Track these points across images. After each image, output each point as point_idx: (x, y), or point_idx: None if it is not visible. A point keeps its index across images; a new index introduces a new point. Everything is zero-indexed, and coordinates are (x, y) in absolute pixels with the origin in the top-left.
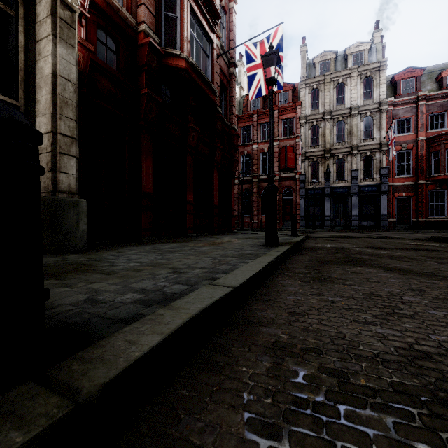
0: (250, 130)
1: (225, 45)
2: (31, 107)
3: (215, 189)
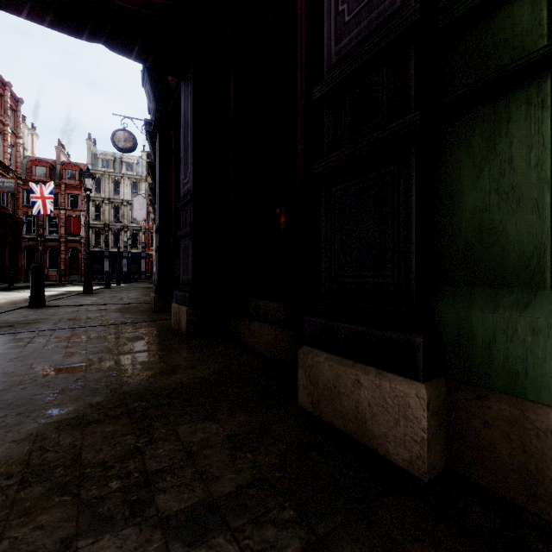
0: None
1: (14, 166)
2: None
3: (8, 258)
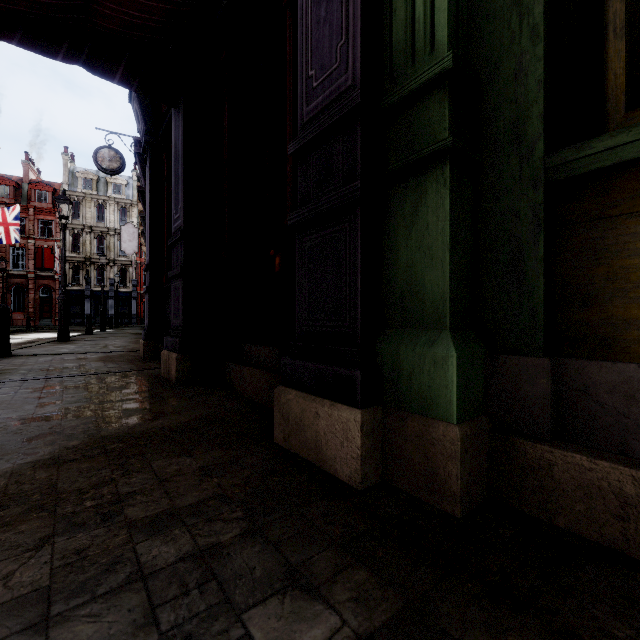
0: None
1: None
2: None
3: None
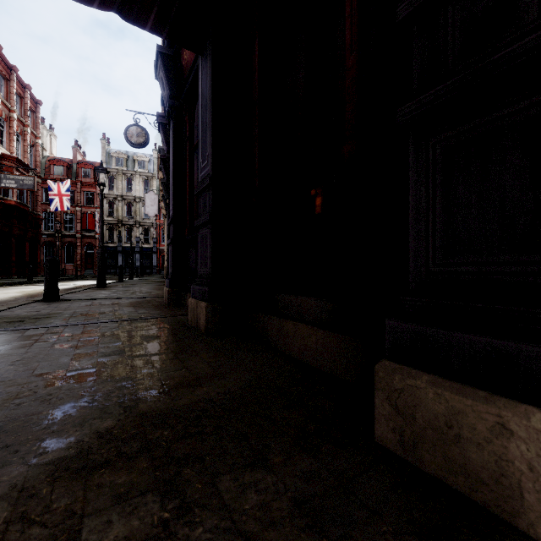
0: None
1: (33, 165)
2: None
3: (27, 253)
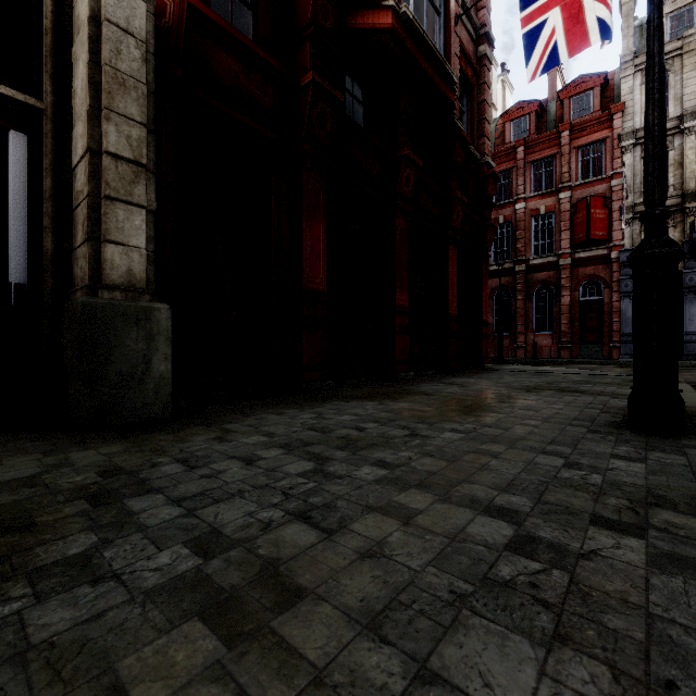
0: (509, 178)
1: (469, 4)
2: (71, 113)
3: (451, 283)
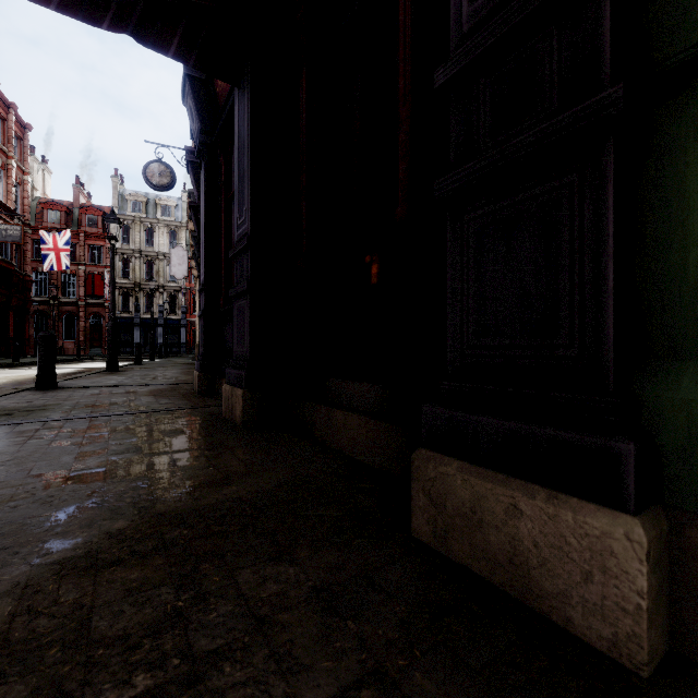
0: None
1: (20, 210)
2: None
3: (12, 326)
